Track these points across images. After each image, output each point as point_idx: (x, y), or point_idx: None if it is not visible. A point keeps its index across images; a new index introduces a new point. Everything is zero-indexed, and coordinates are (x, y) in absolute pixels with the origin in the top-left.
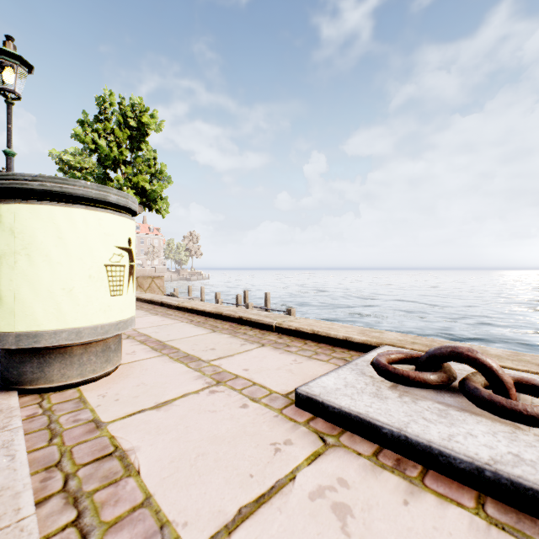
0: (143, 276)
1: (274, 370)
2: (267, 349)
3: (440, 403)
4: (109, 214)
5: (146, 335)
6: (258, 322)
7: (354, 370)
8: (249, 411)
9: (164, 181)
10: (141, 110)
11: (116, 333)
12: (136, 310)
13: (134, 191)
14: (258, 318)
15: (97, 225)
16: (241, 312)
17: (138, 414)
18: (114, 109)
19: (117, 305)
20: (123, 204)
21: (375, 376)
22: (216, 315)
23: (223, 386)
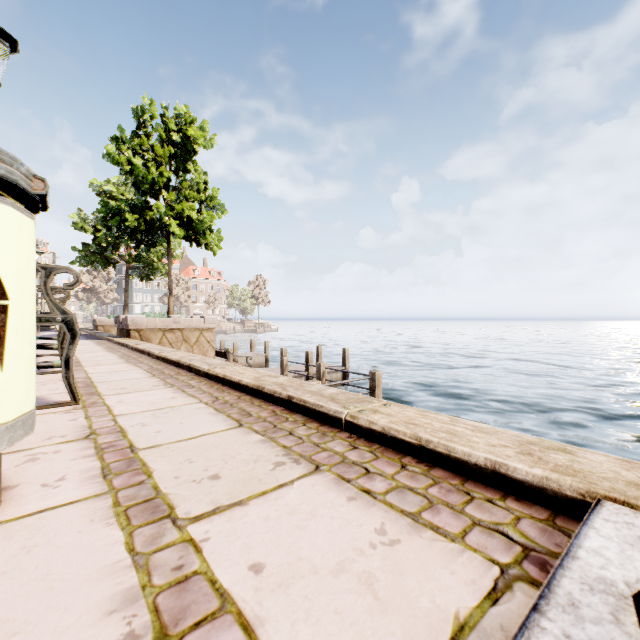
0: (189, 328)
1: (328, 579)
2: (323, 481)
3: None
4: None
5: (122, 432)
6: (317, 410)
7: None
8: None
9: (217, 210)
10: (186, 121)
11: None
12: (150, 377)
13: (177, 222)
14: (316, 402)
15: None
16: (292, 389)
17: None
18: (157, 124)
19: None
20: None
21: None
22: (255, 391)
23: None
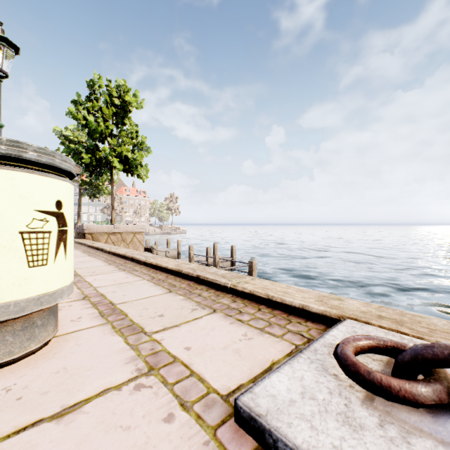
0: (126, 232)
1: (220, 351)
2: (217, 316)
3: (446, 446)
4: (27, 173)
5: (103, 295)
6: (214, 283)
7: (312, 363)
8: (173, 430)
9: (145, 151)
10: (124, 91)
11: (37, 308)
12: (108, 265)
13: (118, 159)
14: (214, 278)
15: (8, 186)
16: (199, 271)
17: (28, 430)
18: (103, 91)
19: (39, 276)
20: (47, 162)
21: (340, 374)
22: (177, 272)
23: (154, 377)
